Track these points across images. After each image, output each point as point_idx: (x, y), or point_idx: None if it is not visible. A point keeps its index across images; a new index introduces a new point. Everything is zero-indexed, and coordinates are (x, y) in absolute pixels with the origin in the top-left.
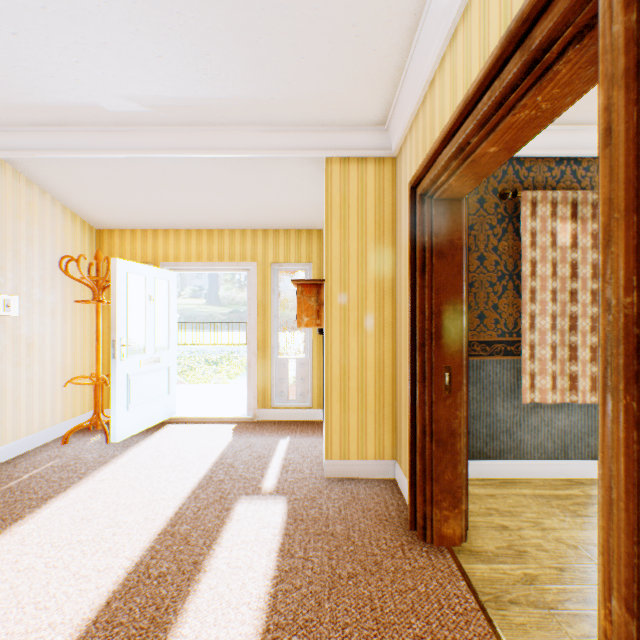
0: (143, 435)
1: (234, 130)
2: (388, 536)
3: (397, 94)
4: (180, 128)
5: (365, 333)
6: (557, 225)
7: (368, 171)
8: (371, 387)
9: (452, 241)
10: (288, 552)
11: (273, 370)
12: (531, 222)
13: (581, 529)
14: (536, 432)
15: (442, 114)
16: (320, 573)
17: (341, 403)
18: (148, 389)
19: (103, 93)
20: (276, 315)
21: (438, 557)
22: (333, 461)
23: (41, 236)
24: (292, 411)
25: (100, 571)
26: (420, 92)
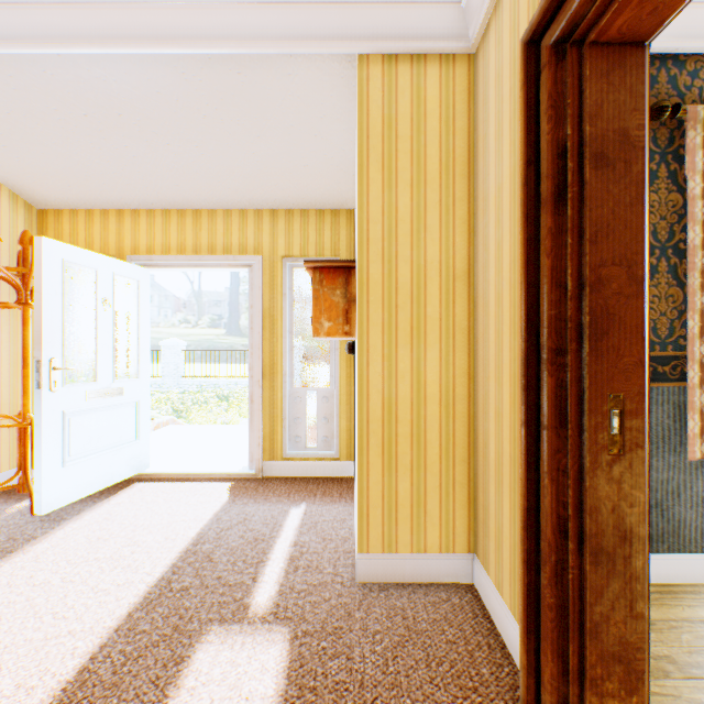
0: (92, 501)
1: (204, 1)
2: None
3: None
4: None
5: (424, 344)
6: None
7: (429, 77)
8: (433, 433)
9: (626, 132)
10: None
11: (285, 406)
12: (703, 156)
13: None
14: None
15: None
16: None
17: (384, 460)
18: (101, 433)
19: None
20: (289, 330)
21: None
22: (371, 555)
23: None
24: (311, 463)
25: None
26: None
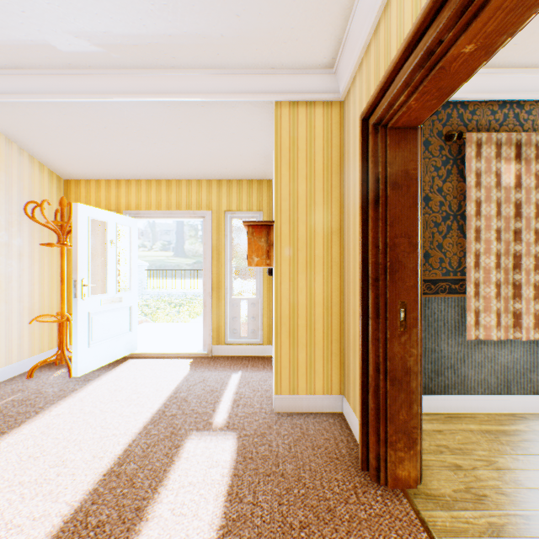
0: (105, 369)
1: (186, 73)
2: (340, 477)
3: (347, 28)
4: (133, 71)
5: (313, 272)
6: (501, 166)
7: (316, 114)
8: (319, 324)
9: (407, 171)
10: (236, 496)
11: (226, 309)
12: (476, 163)
13: (537, 469)
14: (480, 368)
15: (401, 30)
16: (270, 522)
17: (290, 340)
18: (110, 327)
19: (52, 29)
20: (229, 259)
21: (394, 502)
22: (282, 396)
23: (7, 183)
24: (244, 347)
25: (35, 520)
26: (373, 18)
